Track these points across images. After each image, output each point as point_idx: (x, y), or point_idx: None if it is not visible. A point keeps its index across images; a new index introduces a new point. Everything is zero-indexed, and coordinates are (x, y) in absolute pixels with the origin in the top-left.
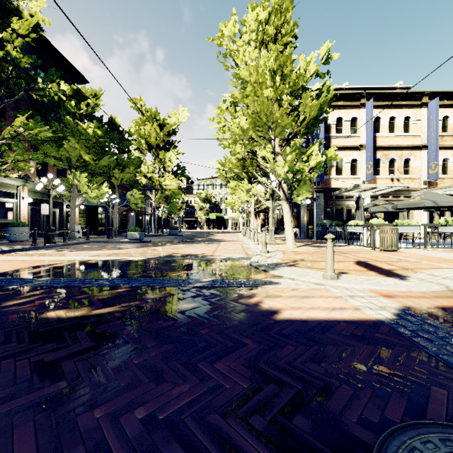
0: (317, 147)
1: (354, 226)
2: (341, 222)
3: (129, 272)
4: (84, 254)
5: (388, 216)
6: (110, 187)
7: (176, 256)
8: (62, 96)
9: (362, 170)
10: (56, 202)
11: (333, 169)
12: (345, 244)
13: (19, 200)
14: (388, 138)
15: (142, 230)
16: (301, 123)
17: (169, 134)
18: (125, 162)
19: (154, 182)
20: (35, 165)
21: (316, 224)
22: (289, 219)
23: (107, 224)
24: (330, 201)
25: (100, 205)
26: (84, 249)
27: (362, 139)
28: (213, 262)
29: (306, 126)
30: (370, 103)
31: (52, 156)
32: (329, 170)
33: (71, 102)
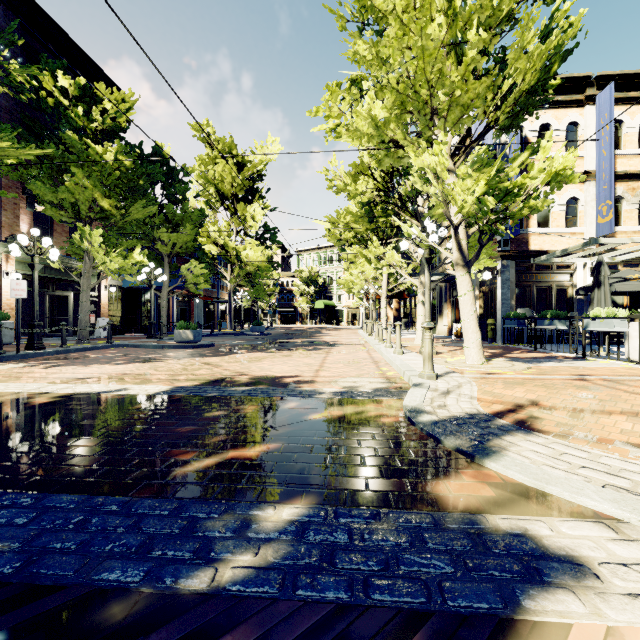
0: (533, 154)
1: (607, 318)
2: (565, 312)
3: (67, 453)
4: (62, 374)
5: (632, 302)
6: (156, 258)
7: (237, 383)
8: (62, 99)
9: (587, 218)
10: (71, 281)
11: (532, 217)
12: (572, 354)
13: (0, 277)
14: (637, 158)
15: (214, 325)
16: (498, 105)
17: (253, 179)
18: (179, 217)
19: (229, 253)
20: (31, 220)
21: (501, 316)
22: (472, 304)
23: (157, 316)
24: (526, 274)
25: (144, 287)
26: (81, 361)
27: (589, 162)
28: (313, 408)
29: (510, 109)
30: (607, 93)
31: (48, 202)
32: (525, 219)
33: (78, 109)
